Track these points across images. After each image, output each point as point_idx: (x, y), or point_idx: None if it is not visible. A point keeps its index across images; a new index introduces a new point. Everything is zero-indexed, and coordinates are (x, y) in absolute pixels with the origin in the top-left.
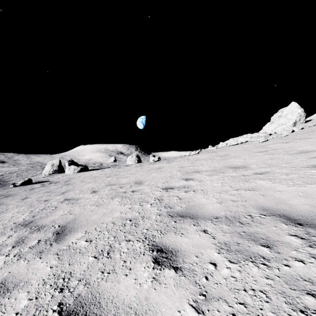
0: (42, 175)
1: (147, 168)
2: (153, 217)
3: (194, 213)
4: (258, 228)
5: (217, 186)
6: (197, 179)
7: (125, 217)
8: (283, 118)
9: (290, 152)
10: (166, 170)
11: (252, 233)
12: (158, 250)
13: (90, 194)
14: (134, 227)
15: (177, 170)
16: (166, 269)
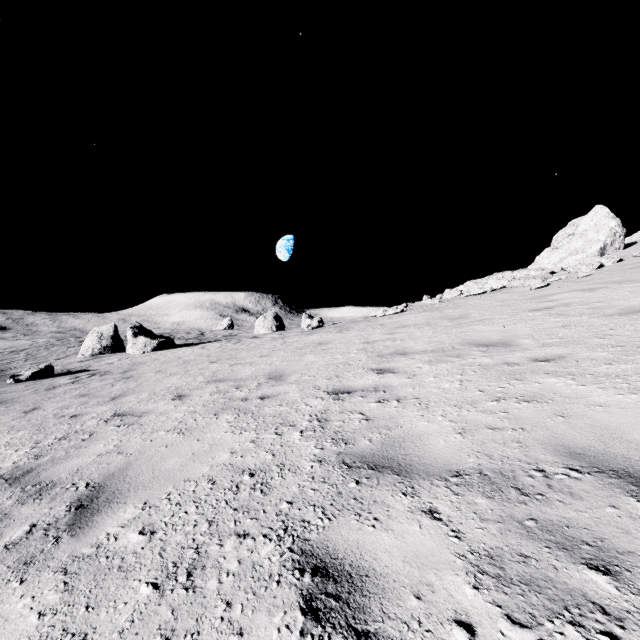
0: (78, 356)
1: (295, 342)
2: (306, 469)
3: (403, 459)
4: (570, 509)
5: (449, 389)
6: (404, 371)
7: (241, 467)
8: (577, 238)
9: (604, 311)
10: (336, 349)
11: (556, 525)
12: (317, 570)
13: (169, 402)
14: (260, 494)
15: (360, 349)
16: (337, 639)
